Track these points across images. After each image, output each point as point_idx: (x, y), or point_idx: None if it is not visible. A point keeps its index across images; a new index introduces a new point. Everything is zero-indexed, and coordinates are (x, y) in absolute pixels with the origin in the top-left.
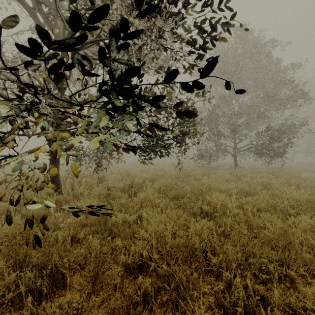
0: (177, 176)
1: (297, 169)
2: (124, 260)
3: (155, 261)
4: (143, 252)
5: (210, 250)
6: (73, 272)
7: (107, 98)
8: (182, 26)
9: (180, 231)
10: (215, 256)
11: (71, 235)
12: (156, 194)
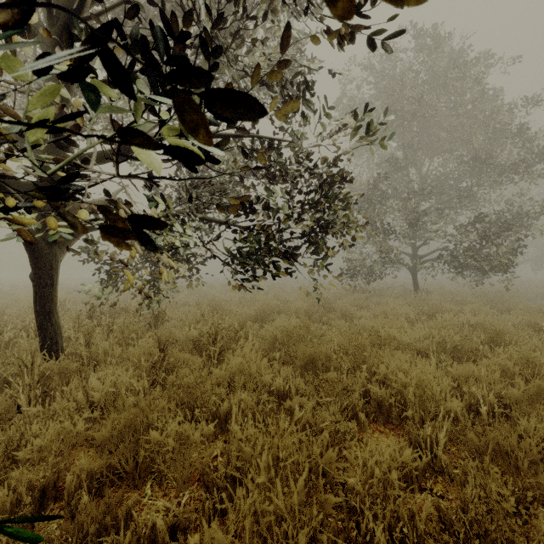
0: (309, 311)
1: (526, 295)
2: None
3: None
4: None
5: None
6: None
7: None
8: None
9: (330, 495)
10: None
11: (42, 483)
12: (266, 360)
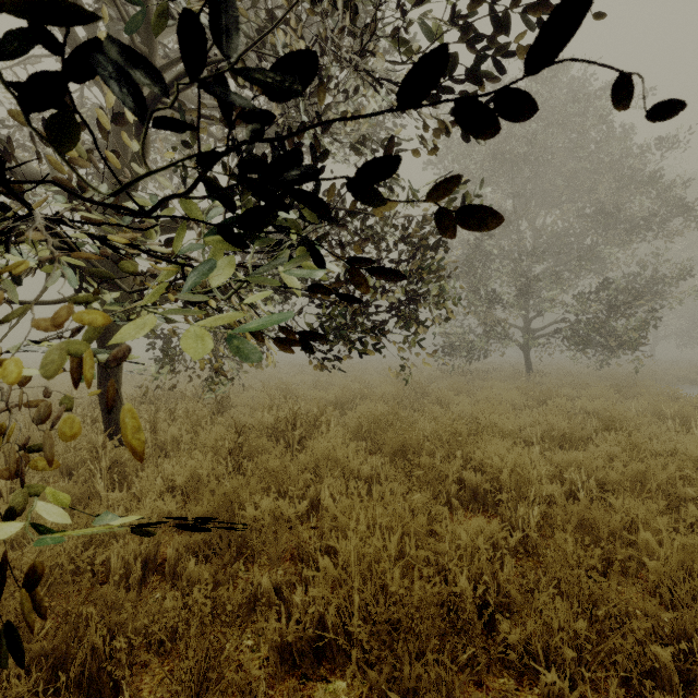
0: (399, 397)
1: (665, 377)
2: (276, 632)
3: (358, 639)
4: (326, 610)
5: (499, 601)
6: (145, 661)
7: (227, 204)
8: (425, 29)
9: (421, 551)
10: (512, 617)
11: (144, 555)
12: (353, 445)
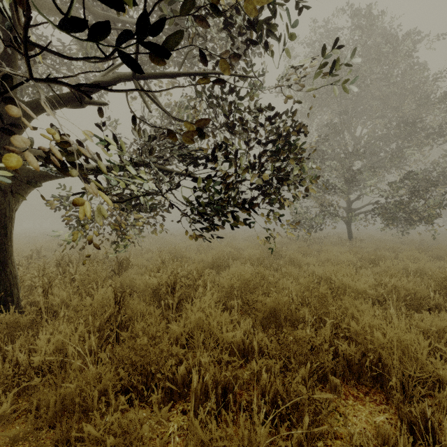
0: (261, 258)
1: (444, 243)
2: None
3: None
4: None
5: None
6: None
7: None
8: None
9: None
10: None
11: None
12: (227, 315)
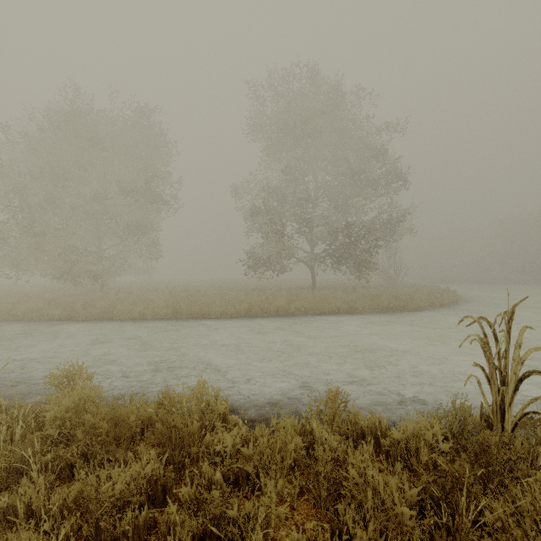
0: None
1: None
2: None
3: None
4: None
5: None
6: None
7: None
8: None
9: None
10: None
11: None
12: None
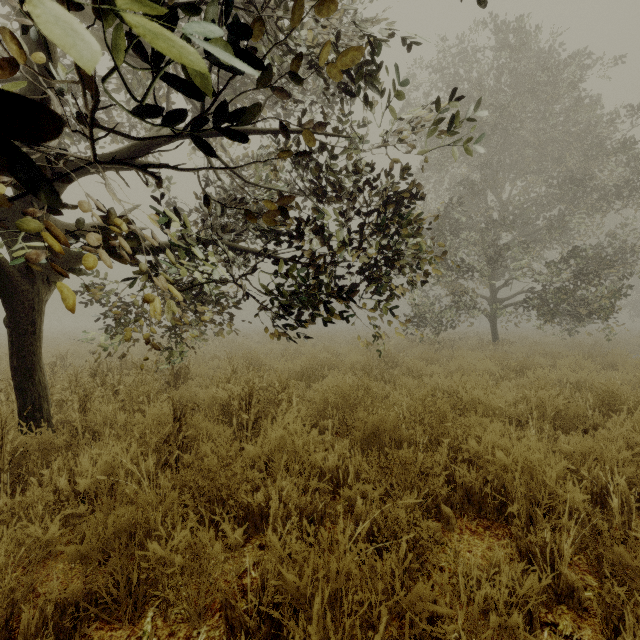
0: (368, 367)
1: (627, 346)
2: None
3: None
4: None
5: None
6: None
7: None
8: None
9: None
10: None
11: None
12: (316, 433)
